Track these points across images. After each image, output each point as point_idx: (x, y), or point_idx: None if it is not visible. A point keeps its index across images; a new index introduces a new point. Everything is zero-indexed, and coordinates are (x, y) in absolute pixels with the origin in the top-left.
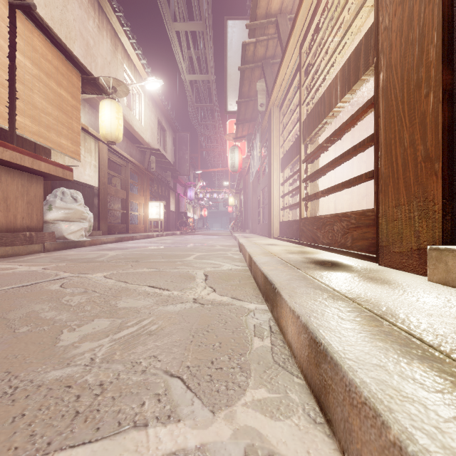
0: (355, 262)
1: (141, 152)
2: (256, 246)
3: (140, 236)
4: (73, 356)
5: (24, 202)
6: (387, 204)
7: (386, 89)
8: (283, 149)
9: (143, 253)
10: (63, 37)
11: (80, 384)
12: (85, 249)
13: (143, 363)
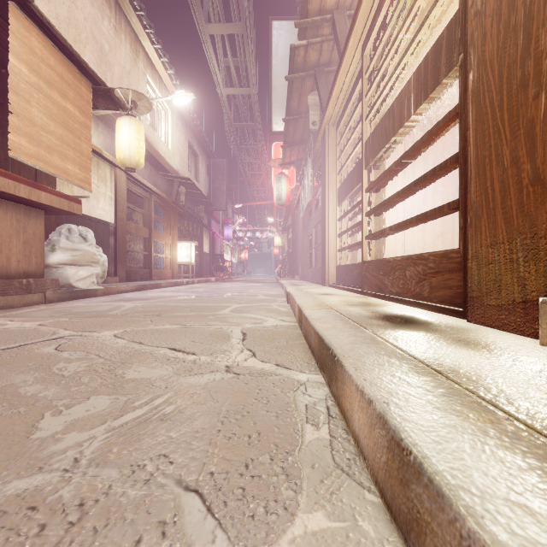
0: (435, 318)
1: (168, 182)
2: (307, 297)
3: (166, 283)
4: (50, 455)
5: (20, 242)
6: (479, 243)
7: (478, 92)
8: (340, 177)
9: (168, 304)
10: (70, 40)
11: (50, 504)
12: (96, 300)
13: (148, 466)
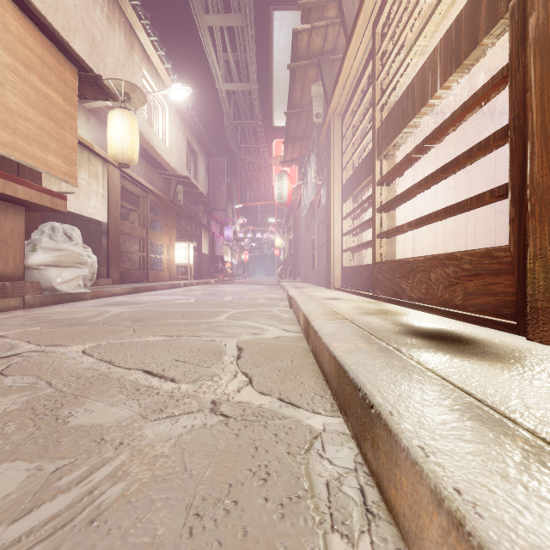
0: (480, 333)
1: (165, 180)
2: (313, 302)
3: (162, 285)
4: None
5: None
6: (547, 237)
7: (545, 38)
8: (346, 172)
9: (159, 310)
10: (59, 27)
11: None
12: (82, 304)
13: None
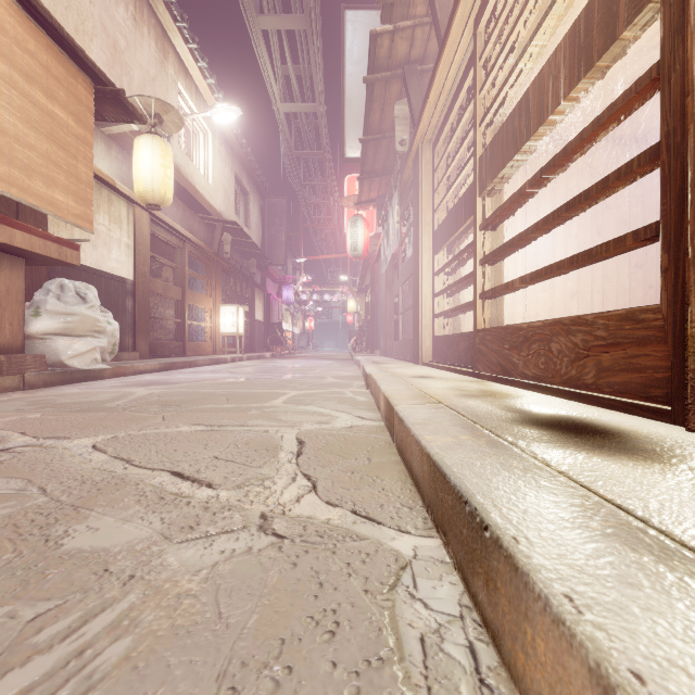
0: (622, 421)
1: (208, 227)
2: (396, 381)
3: (204, 360)
4: None
5: None
6: None
7: None
8: (439, 215)
9: (197, 391)
10: (70, 29)
11: None
12: (100, 384)
13: None
